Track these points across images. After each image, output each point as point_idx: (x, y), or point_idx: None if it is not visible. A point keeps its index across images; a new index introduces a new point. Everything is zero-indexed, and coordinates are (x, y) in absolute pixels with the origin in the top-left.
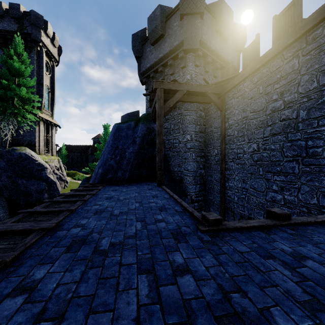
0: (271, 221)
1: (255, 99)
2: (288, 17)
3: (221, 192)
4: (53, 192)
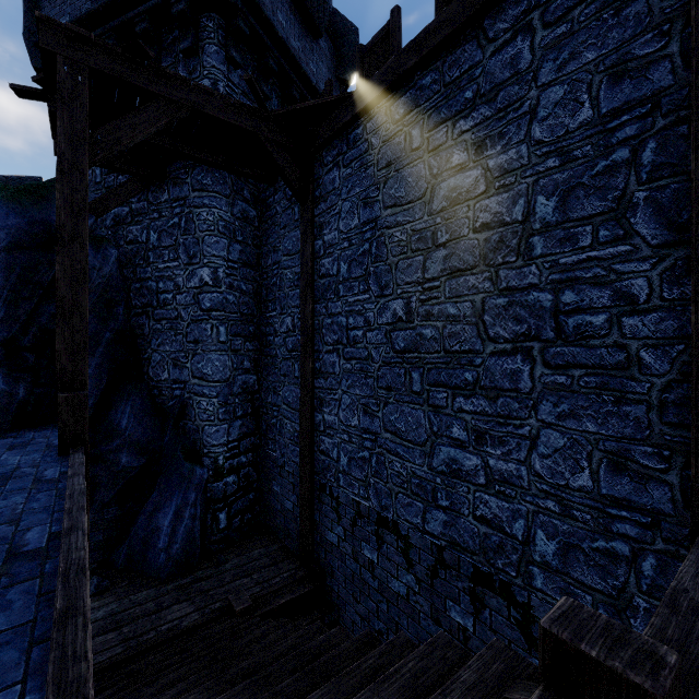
0: None
1: (399, 166)
2: None
3: (303, 439)
4: None
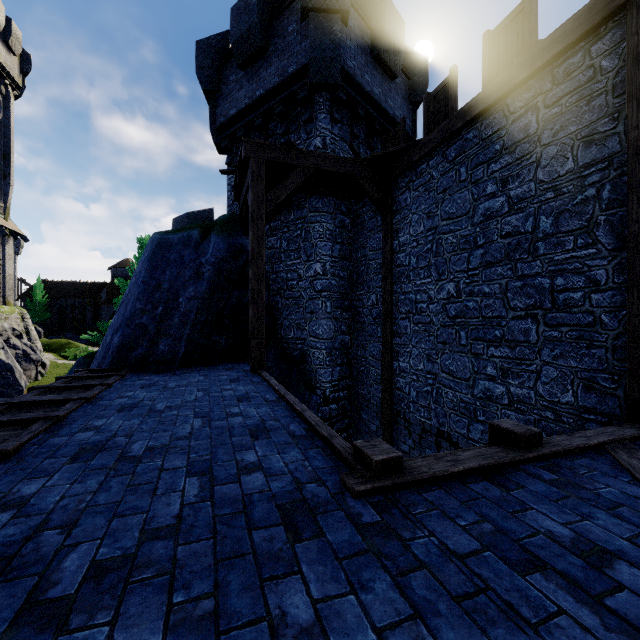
0: (504, 452)
1: (451, 192)
2: (512, 35)
3: (384, 380)
4: (4, 389)
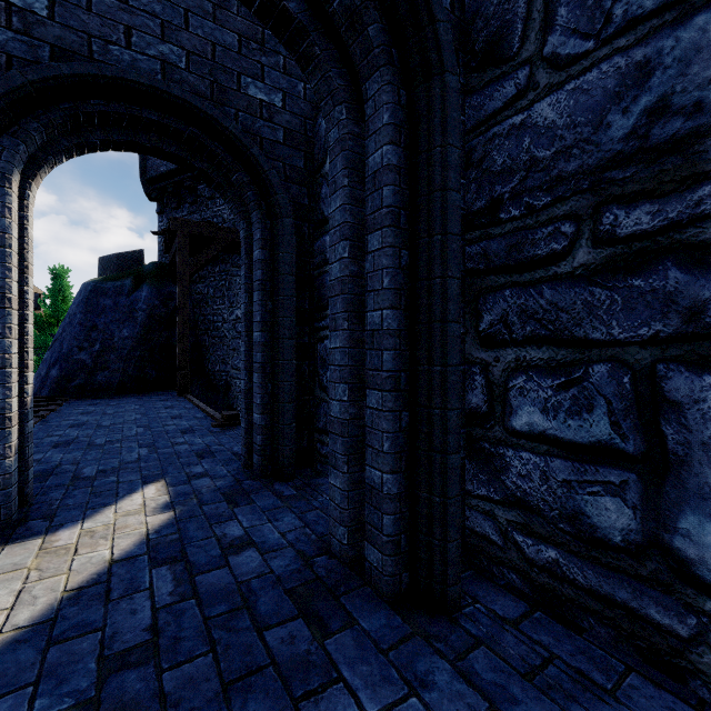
0: None
1: None
2: None
3: None
4: None
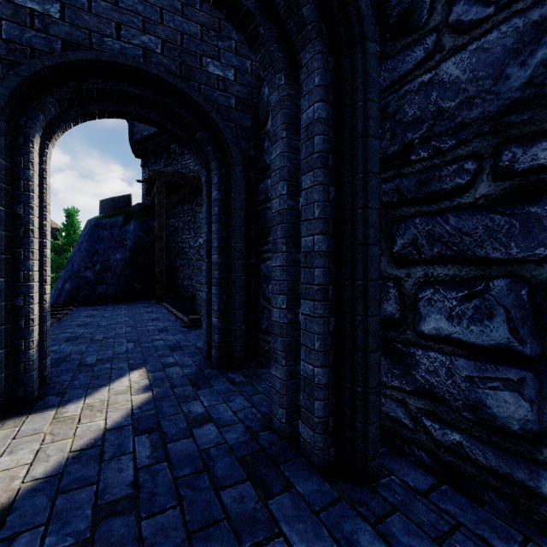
0: None
1: None
2: None
3: None
4: None
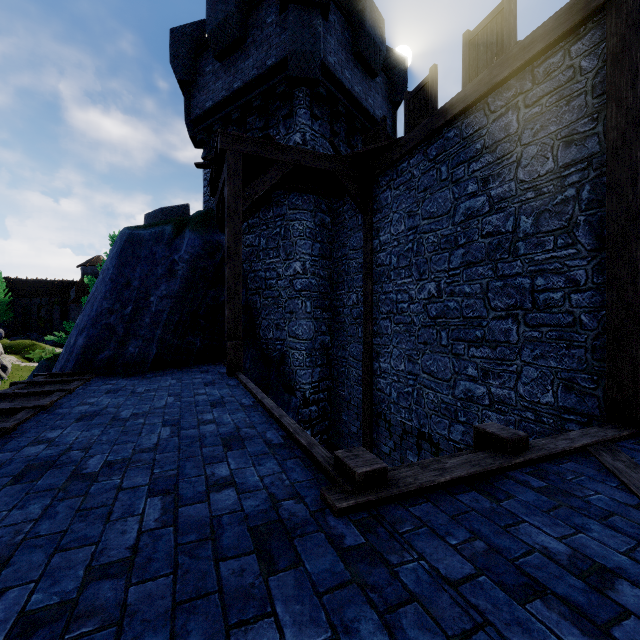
0: (491, 459)
1: (432, 191)
2: (492, 36)
3: (365, 381)
4: None
